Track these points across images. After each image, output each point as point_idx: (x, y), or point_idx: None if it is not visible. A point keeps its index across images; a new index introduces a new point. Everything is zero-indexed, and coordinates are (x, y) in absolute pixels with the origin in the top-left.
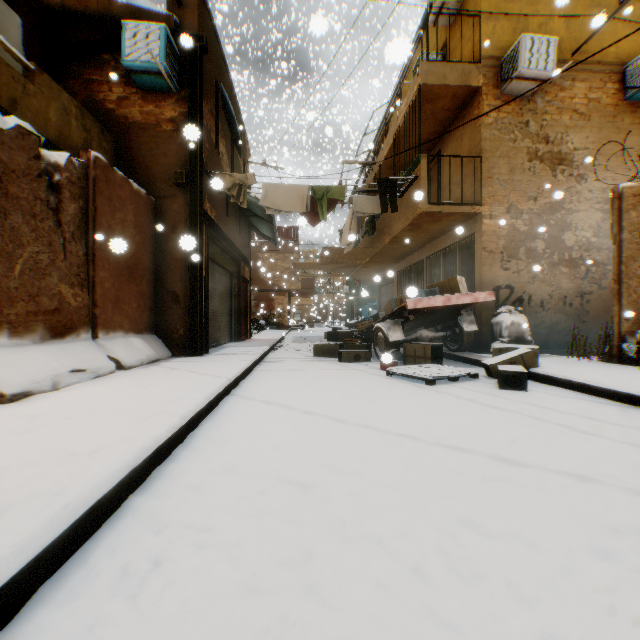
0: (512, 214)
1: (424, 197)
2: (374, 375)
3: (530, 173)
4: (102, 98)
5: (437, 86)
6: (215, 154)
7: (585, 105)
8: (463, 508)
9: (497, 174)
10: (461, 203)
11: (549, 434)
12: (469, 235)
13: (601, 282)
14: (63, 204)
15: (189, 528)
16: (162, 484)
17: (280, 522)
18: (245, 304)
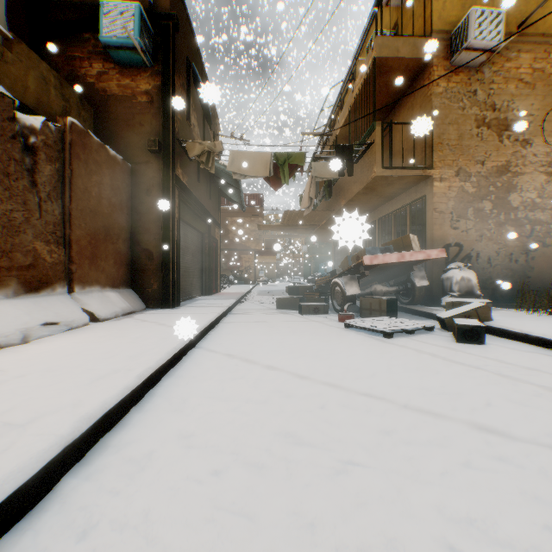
0: (461, 177)
1: (378, 162)
2: (333, 327)
3: (478, 139)
4: (83, 73)
5: (390, 59)
6: (187, 125)
7: (530, 75)
8: (456, 502)
9: (447, 140)
10: (413, 167)
11: (524, 395)
12: (420, 197)
13: (545, 240)
14: (38, 165)
15: (122, 528)
16: (105, 458)
17: (234, 521)
18: (215, 261)
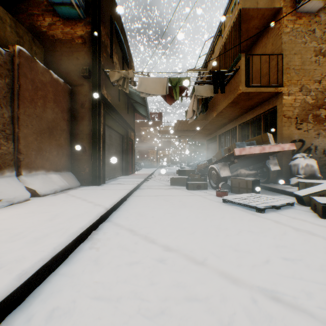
0: (303, 92)
1: (243, 82)
2: (213, 201)
3: (315, 64)
4: (39, 25)
5: (251, 9)
6: (110, 62)
7: None
8: None
9: (292, 66)
10: (268, 85)
11: None
12: (271, 108)
13: None
14: None
15: None
16: None
17: None
18: (131, 154)
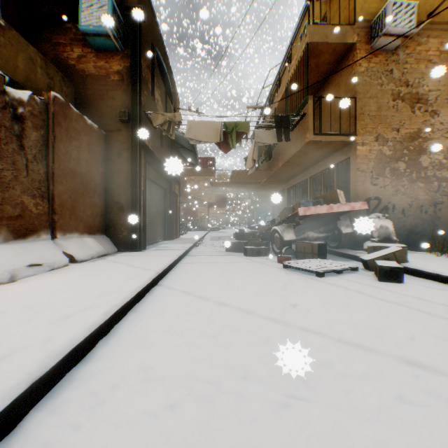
0: (379, 142)
1: (310, 129)
2: (273, 267)
3: (394, 110)
4: (66, 56)
5: (321, 44)
6: (152, 100)
7: (437, 56)
8: (395, 439)
9: (368, 111)
10: (339, 134)
11: (443, 330)
12: (345, 159)
13: None
14: (26, 132)
15: None
16: (71, 391)
17: None
18: (175, 212)
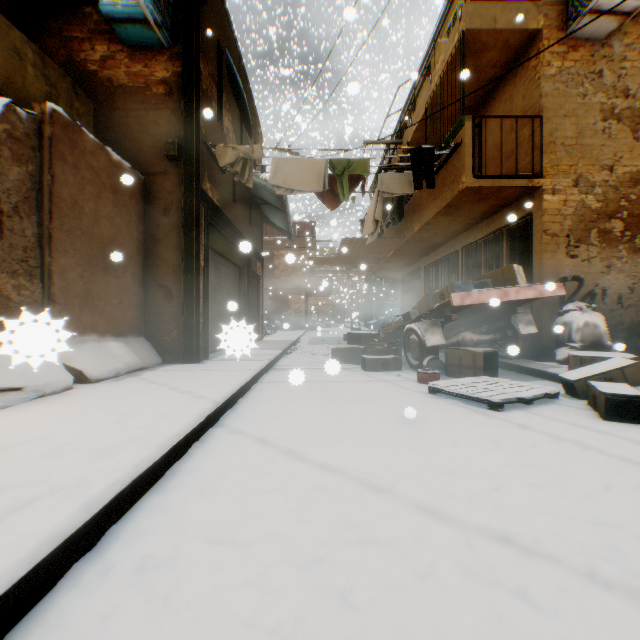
0: (580, 188)
1: (468, 169)
2: (412, 392)
3: (604, 136)
4: (83, 59)
5: (484, 32)
6: (218, 128)
7: None
8: None
9: (561, 138)
10: (515, 175)
11: None
12: (522, 216)
13: None
14: None
15: None
16: None
17: None
18: (257, 302)
